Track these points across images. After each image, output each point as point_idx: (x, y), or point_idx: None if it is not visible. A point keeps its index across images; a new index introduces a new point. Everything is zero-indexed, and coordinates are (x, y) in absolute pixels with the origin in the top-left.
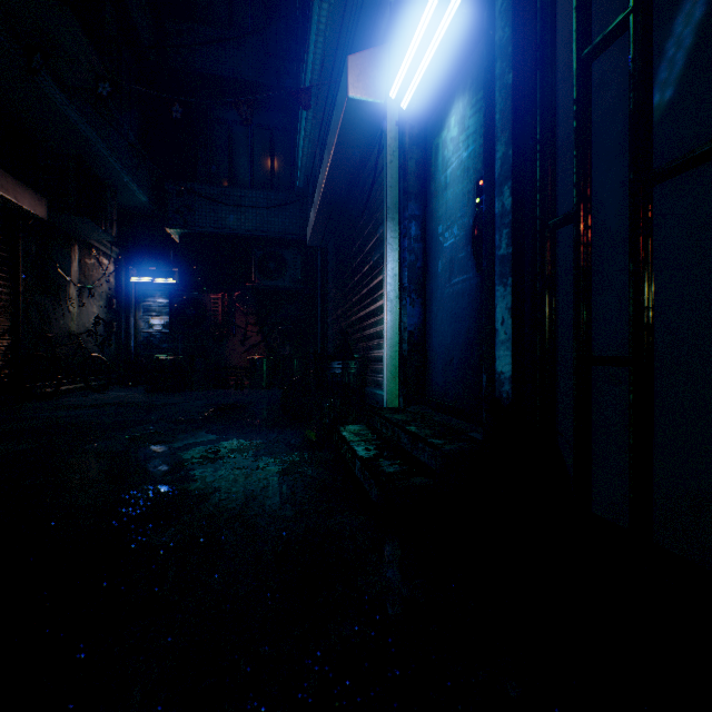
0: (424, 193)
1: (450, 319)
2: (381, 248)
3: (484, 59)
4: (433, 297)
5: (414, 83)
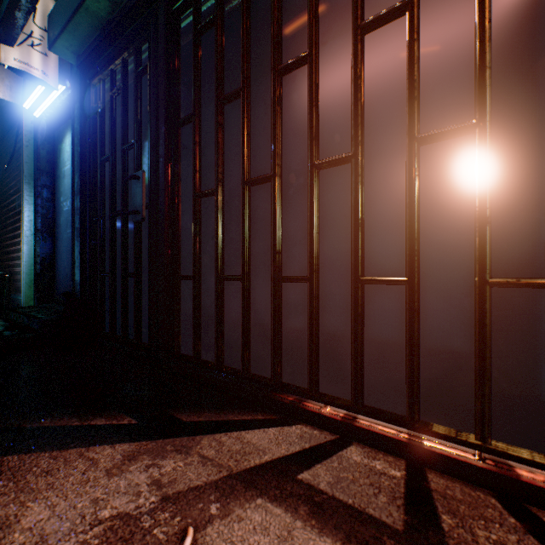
0: (54, 172)
1: (66, 252)
2: (20, 200)
3: (72, 131)
4: (58, 238)
5: (42, 109)
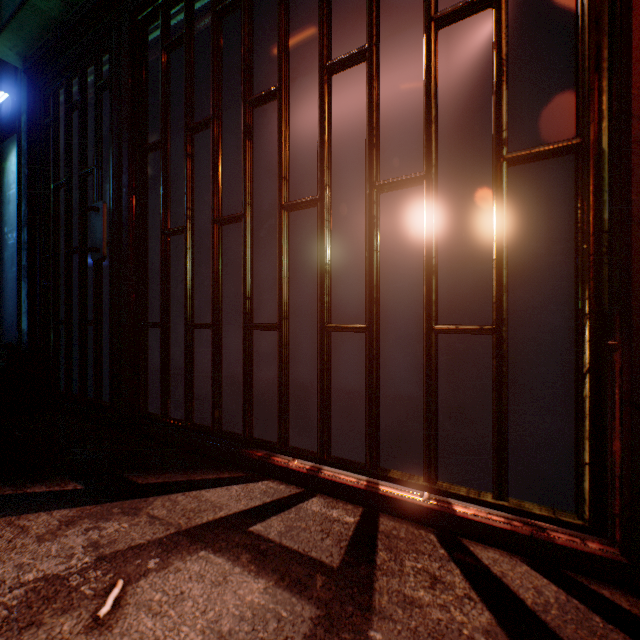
0: None
1: (12, 295)
2: None
3: (18, 148)
4: (2, 277)
5: None
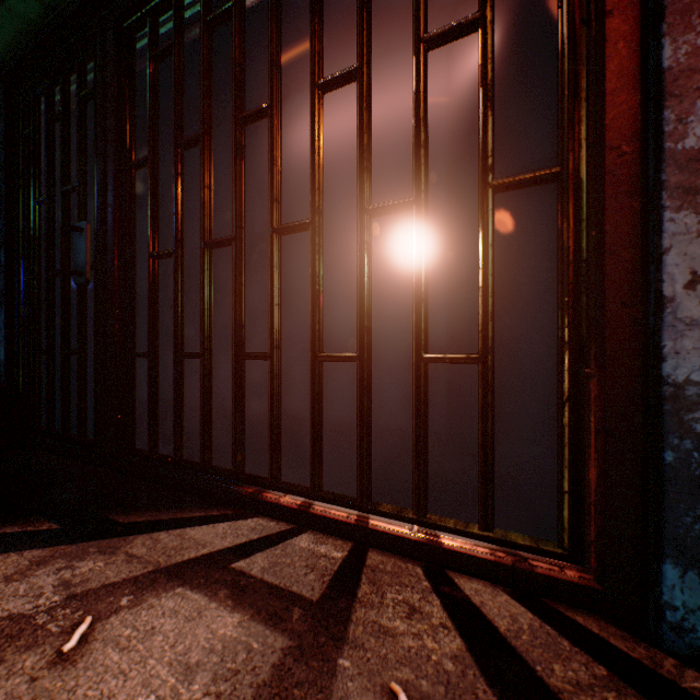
0: None
1: None
2: None
3: None
4: None
5: None
